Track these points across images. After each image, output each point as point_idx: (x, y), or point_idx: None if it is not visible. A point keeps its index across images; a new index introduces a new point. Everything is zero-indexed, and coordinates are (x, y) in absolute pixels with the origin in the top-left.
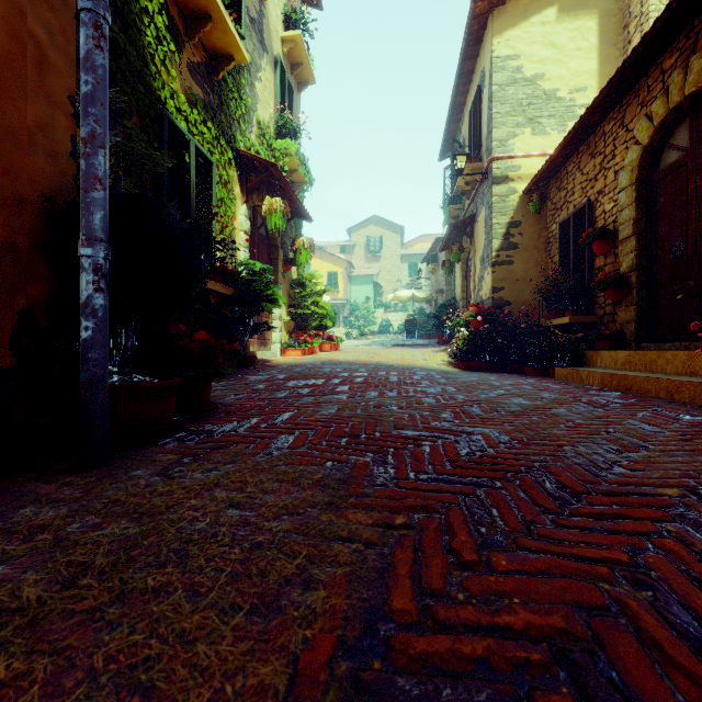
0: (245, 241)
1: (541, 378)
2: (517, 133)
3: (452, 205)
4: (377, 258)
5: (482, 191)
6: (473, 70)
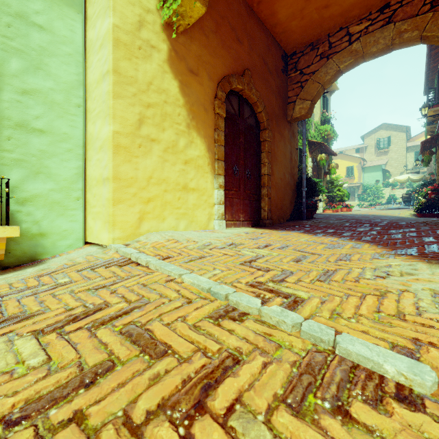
0: (310, 171)
1: None
2: None
3: (428, 126)
4: (386, 152)
5: None
6: None
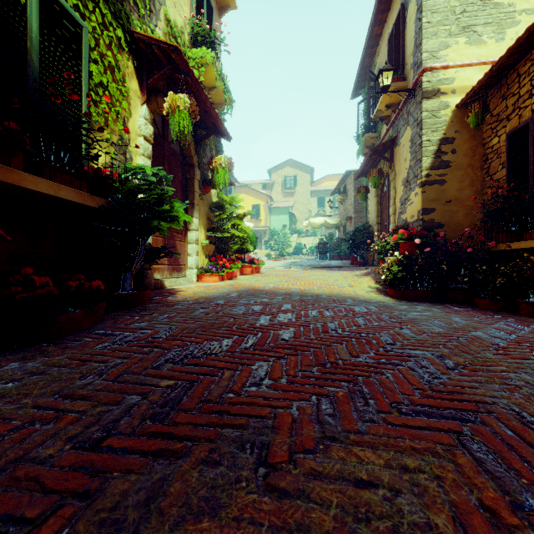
0: (145, 149)
1: (518, 319)
2: (449, 43)
3: (368, 134)
4: (292, 193)
5: (406, 111)
6: None
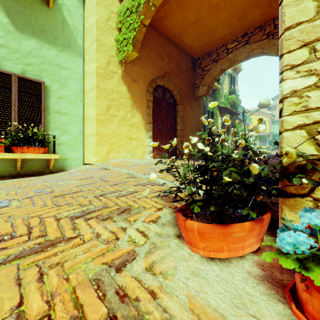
0: (220, 125)
1: None
2: None
3: None
4: None
5: None
6: None
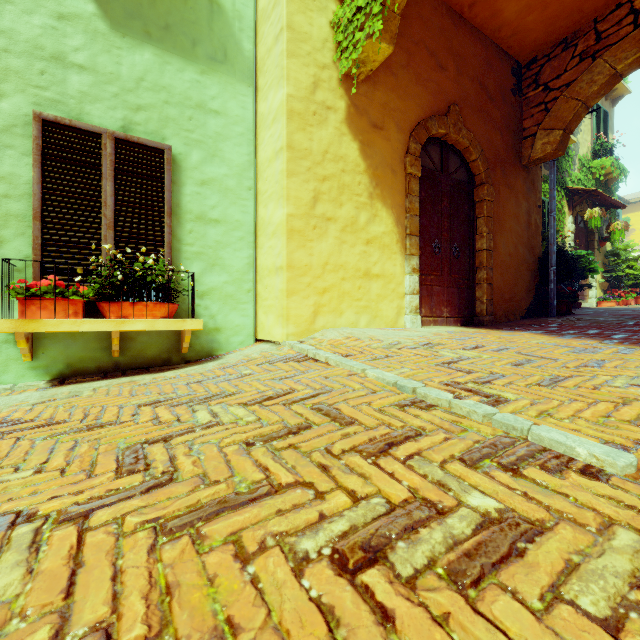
0: (571, 238)
1: None
2: None
3: None
4: None
5: None
6: None
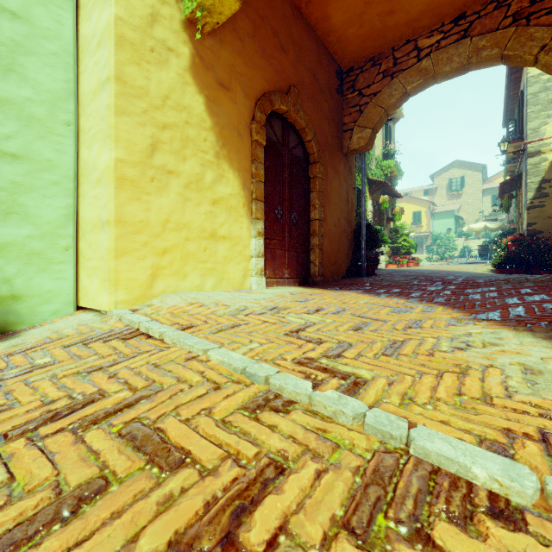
0: (370, 216)
1: None
2: (547, 121)
3: (508, 165)
4: (459, 195)
5: (523, 159)
6: (520, 76)
